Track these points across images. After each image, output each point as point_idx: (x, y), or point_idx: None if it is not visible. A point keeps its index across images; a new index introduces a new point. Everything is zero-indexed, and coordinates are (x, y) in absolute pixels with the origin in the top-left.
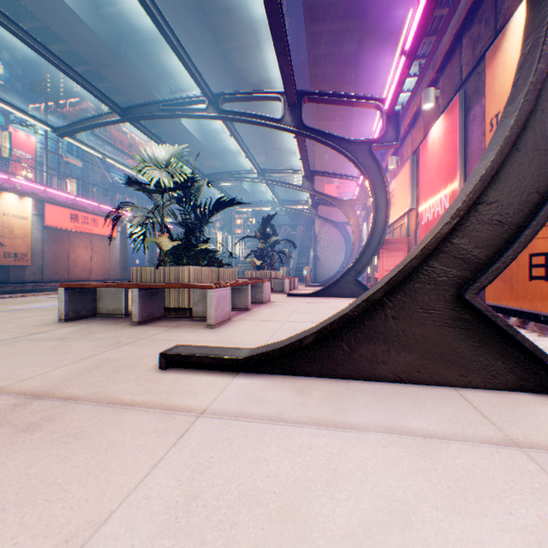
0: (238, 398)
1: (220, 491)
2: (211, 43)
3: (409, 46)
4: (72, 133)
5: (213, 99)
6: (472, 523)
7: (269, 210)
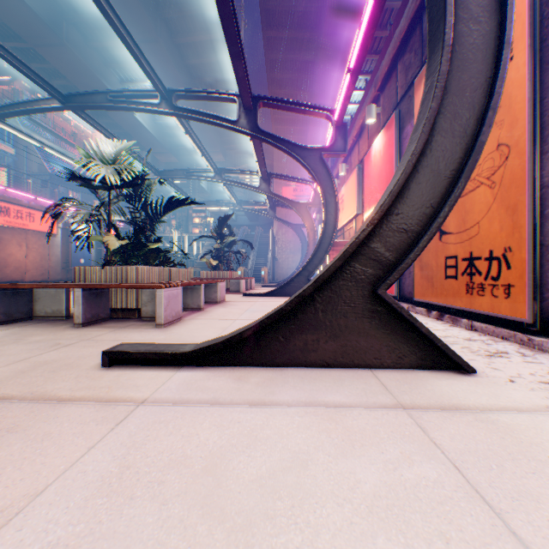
0: (179, 388)
1: (153, 461)
2: (166, 35)
3: (353, 65)
4: (2, 116)
5: (167, 95)
6: (352, 461)
7: (228, 209)
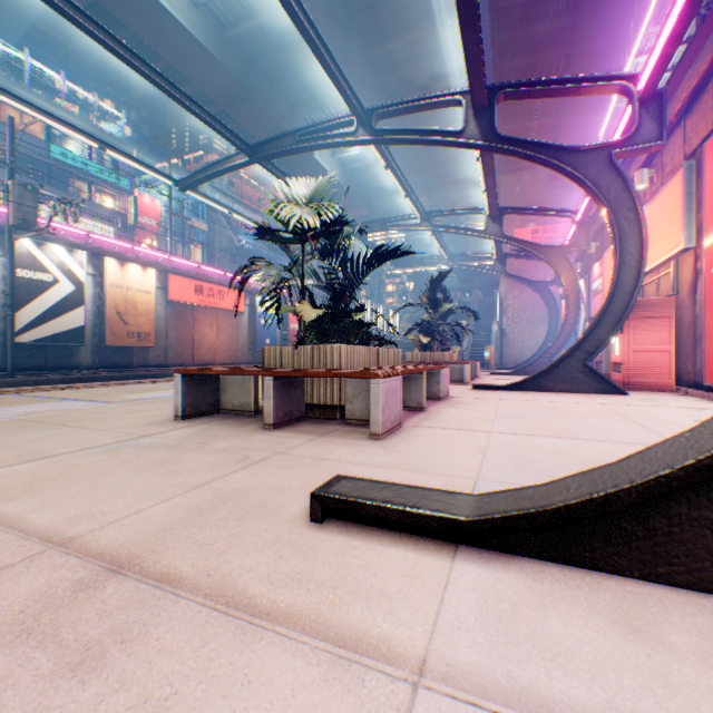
0: (486, 629)
1: None
2: (358, 50)
3: None
4: (195, 185)
5: (364, 117)
6: None
7: (430, 270)
